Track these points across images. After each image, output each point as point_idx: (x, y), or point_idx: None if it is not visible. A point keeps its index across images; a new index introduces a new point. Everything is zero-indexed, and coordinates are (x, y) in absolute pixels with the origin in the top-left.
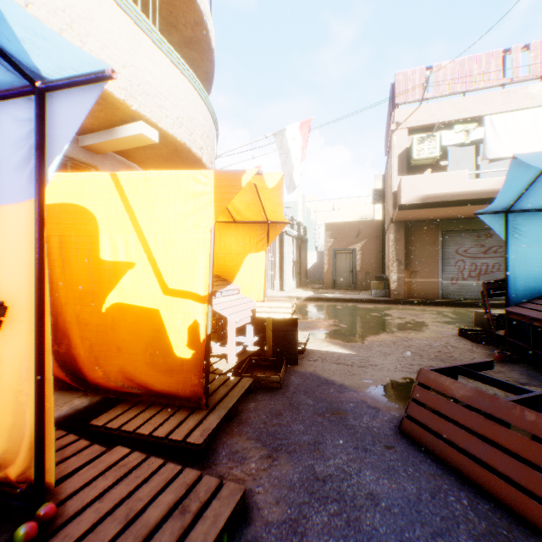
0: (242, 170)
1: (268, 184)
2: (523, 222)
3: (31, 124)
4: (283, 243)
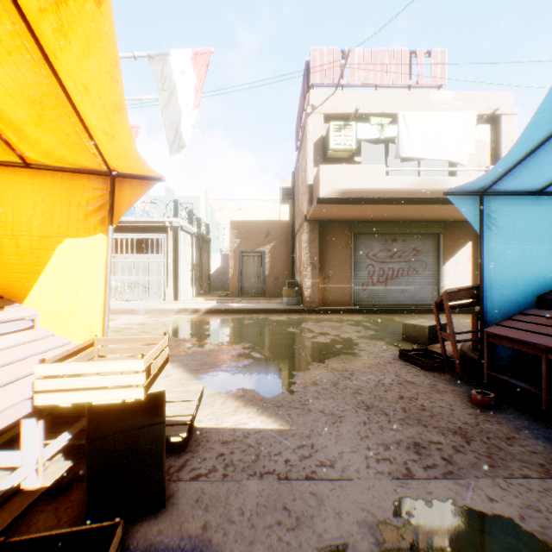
0: None
1: None
2: (500, 209)
3: None
4: (178, 241)
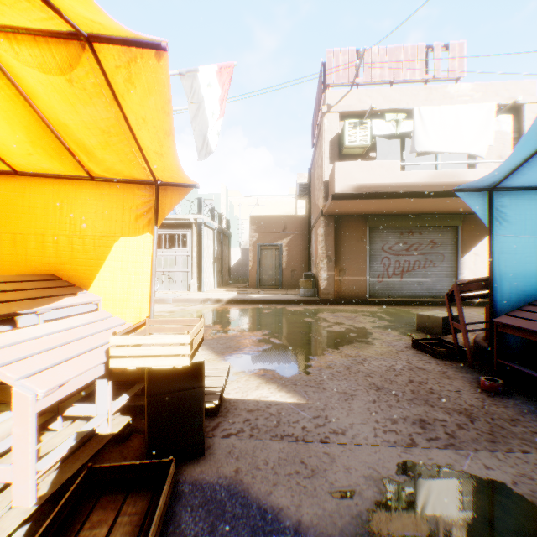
0: None
1: (101, 15)
2: (510, 204)
3: None
4: (201, 236)
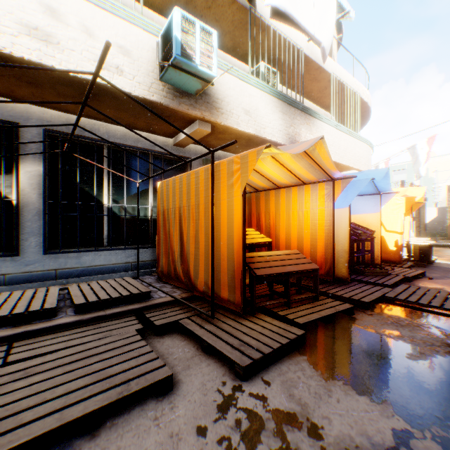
0: (415, 196)
1: (419, 194)
2: None
3: (376, 199)
4: None
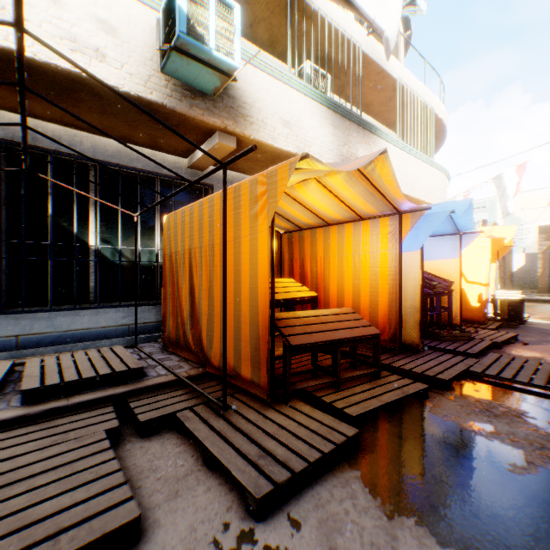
0: (503, 238)
1: (508, 235)
2: None
3: (455, 241)
4: None
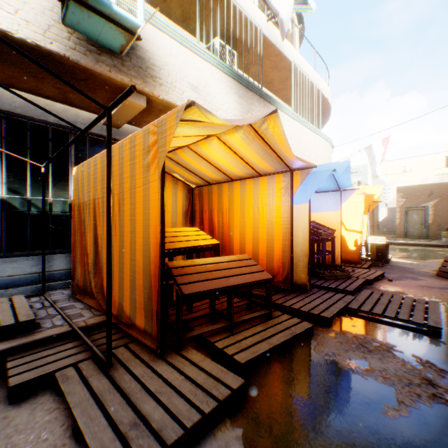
0: (374, 194)
1: (377, 192)
2: None
3: (337, 196)
4: None
